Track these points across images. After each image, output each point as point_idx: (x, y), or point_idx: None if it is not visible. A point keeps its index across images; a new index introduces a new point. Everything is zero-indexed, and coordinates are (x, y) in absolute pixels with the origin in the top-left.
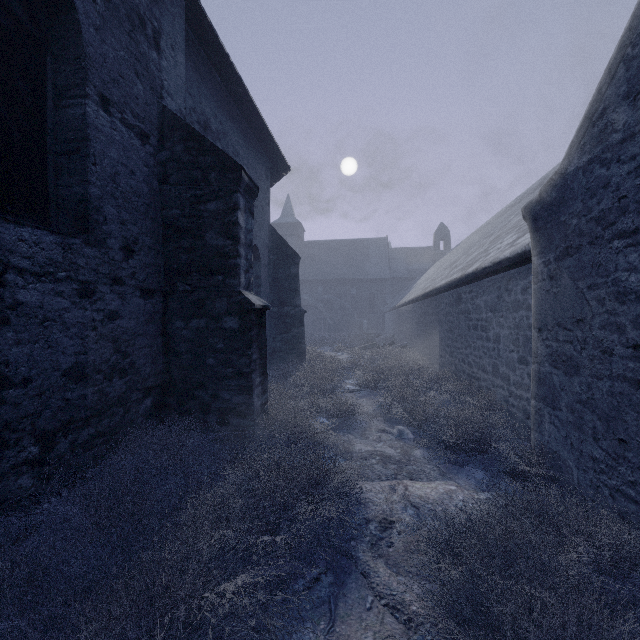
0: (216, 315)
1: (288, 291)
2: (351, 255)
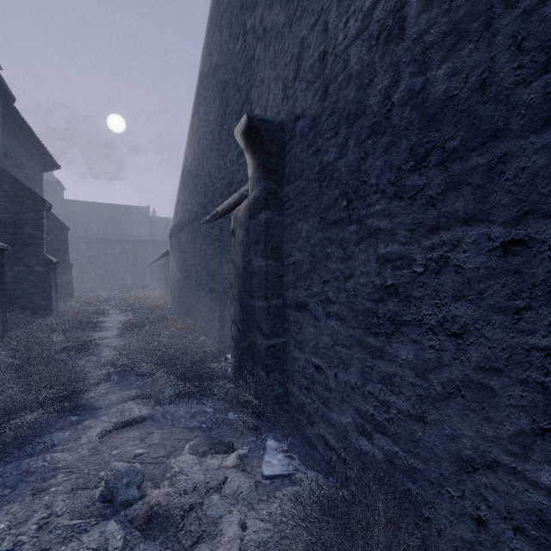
0: (30, 265)
1: (59, 251)
2: (115, 218)
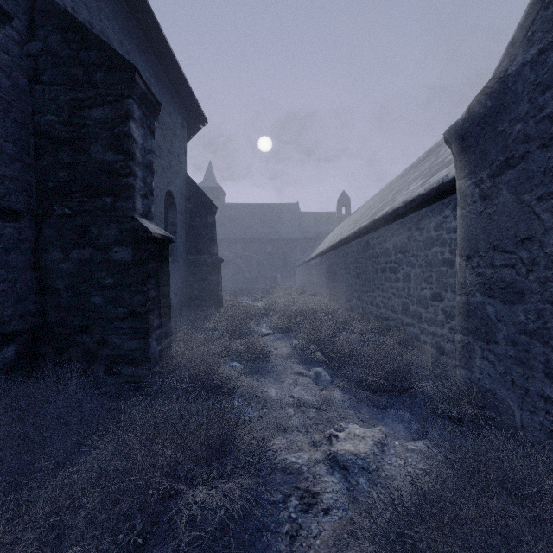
0: (103, 244)
1: (205, 240)
2: (267, 217)
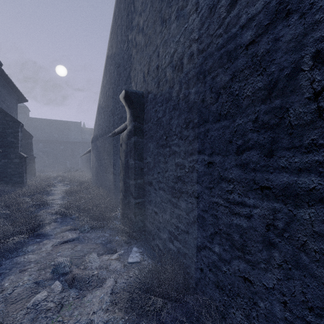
0: (11, 158)
1: (27, 149)
2: (61, 128)
